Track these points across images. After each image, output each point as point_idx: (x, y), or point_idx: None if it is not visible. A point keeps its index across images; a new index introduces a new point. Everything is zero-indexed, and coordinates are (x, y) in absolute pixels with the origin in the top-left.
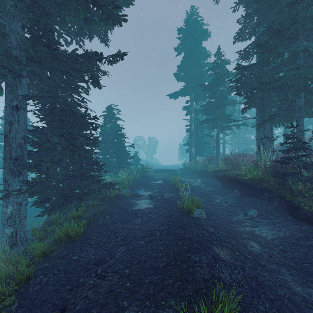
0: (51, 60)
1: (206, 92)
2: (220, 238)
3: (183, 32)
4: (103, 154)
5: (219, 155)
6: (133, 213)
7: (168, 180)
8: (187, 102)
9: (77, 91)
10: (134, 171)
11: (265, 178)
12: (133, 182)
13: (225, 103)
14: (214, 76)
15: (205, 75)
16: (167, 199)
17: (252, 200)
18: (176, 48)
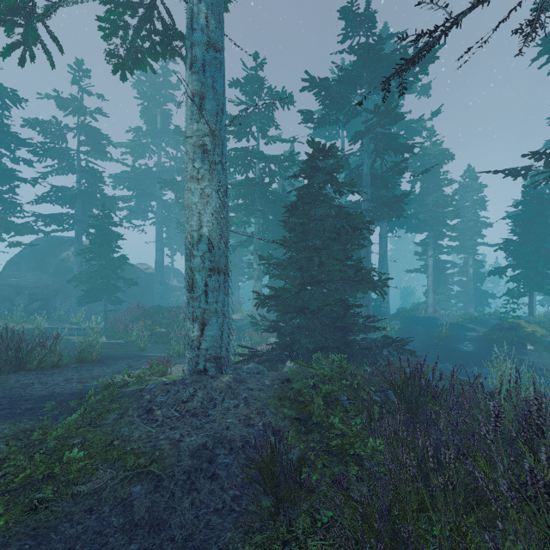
0: None
1: None
2: None
3: None
4: None
5: None
6: None
7: None
8: None
9: None
10: None
11: None
12: None
13: None
14: None
15: None
16: None
17: None
18: None
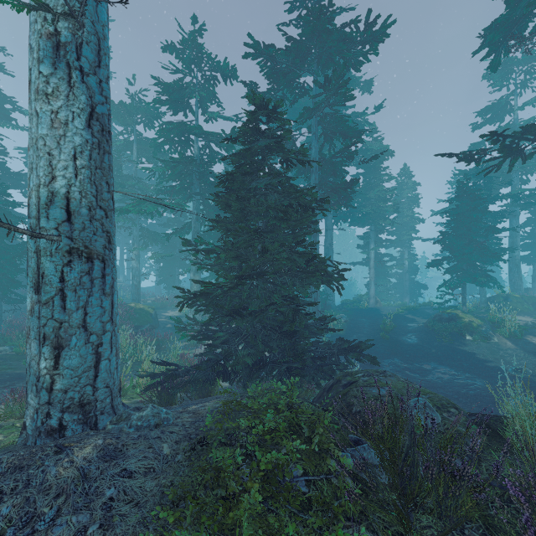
0: None
1: None
2: None
3: None
4: None
5: None
6: None
7: None
8: None
9: None
10: None
11: None
12: None
13: None
14: None
15: None
16: None
17: None
18: None
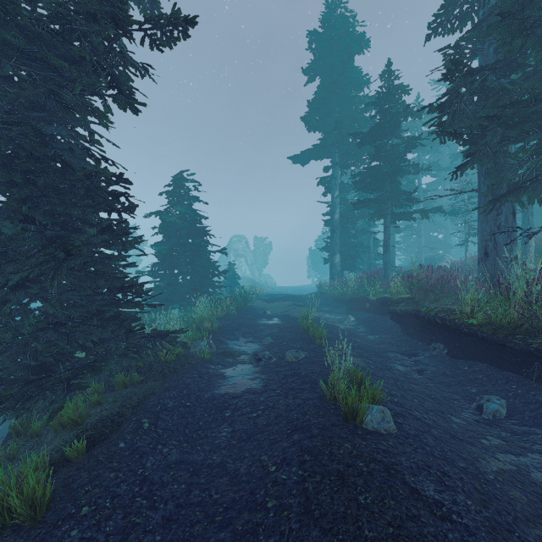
0: (0, 28)
1: (362, 150)
2: (475, 539)
3: (318, 40)
4: (166, 267)
5: (389, 269)
6: (214, 407)
7: (292, 318)
8: (325, 170)
9: (81, 118)
10: (226, 300)
11: (534, 326)
12: (223, 323)
13: (402, 169)
14: (380, 118)
15: (360, 119)
16: (291, 365)
17: (482, 369)
18: (306, 69)
